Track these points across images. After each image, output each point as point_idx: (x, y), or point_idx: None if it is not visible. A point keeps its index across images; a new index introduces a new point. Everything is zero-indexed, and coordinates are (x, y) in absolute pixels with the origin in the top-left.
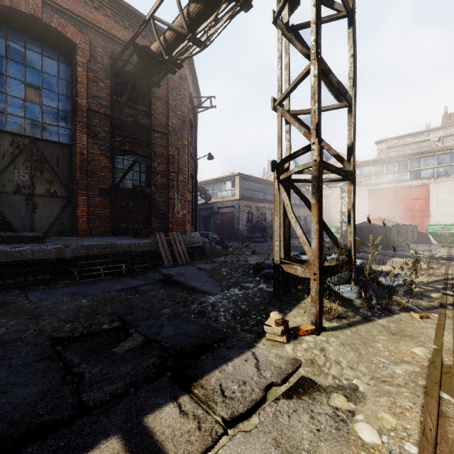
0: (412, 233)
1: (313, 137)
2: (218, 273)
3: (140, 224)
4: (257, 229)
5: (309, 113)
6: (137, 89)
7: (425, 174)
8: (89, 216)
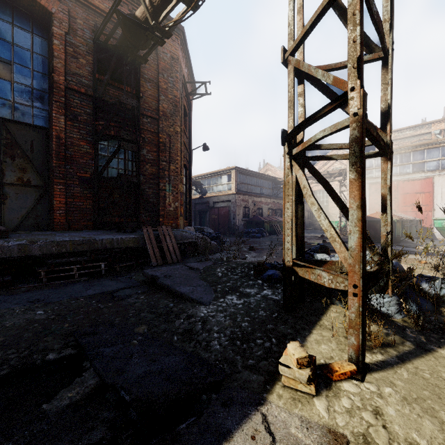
0: (416, 228)
1: (352, 80)
2: (212, 274)
3: (127, 217)
4: (254, 224)
5: (329, 71)
6: (123, 66)
7: (429, 166)
8: (68, 208)
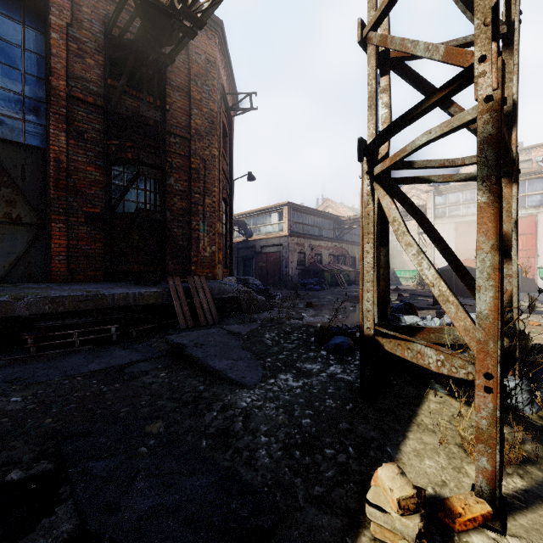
0: None
1: (483, 45)
2: (259, 342)
3: (150, 265)
4: (311, 273)
5: None
6: (142, 68)
7: (532, 201)
8: (70, 253)
